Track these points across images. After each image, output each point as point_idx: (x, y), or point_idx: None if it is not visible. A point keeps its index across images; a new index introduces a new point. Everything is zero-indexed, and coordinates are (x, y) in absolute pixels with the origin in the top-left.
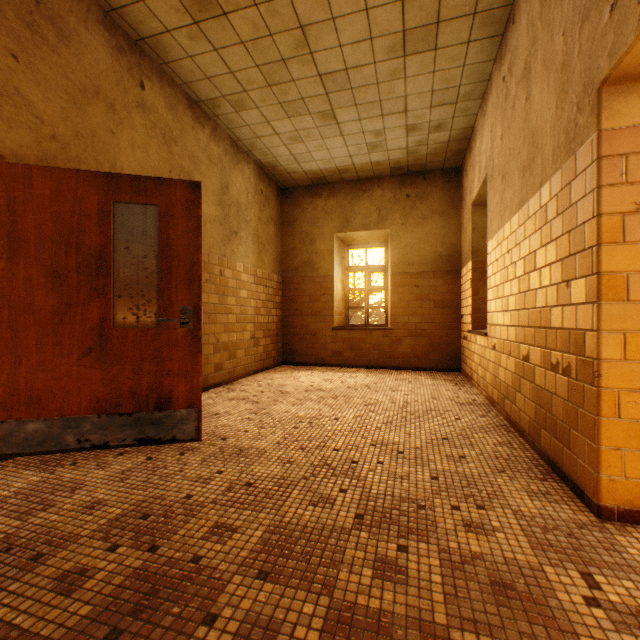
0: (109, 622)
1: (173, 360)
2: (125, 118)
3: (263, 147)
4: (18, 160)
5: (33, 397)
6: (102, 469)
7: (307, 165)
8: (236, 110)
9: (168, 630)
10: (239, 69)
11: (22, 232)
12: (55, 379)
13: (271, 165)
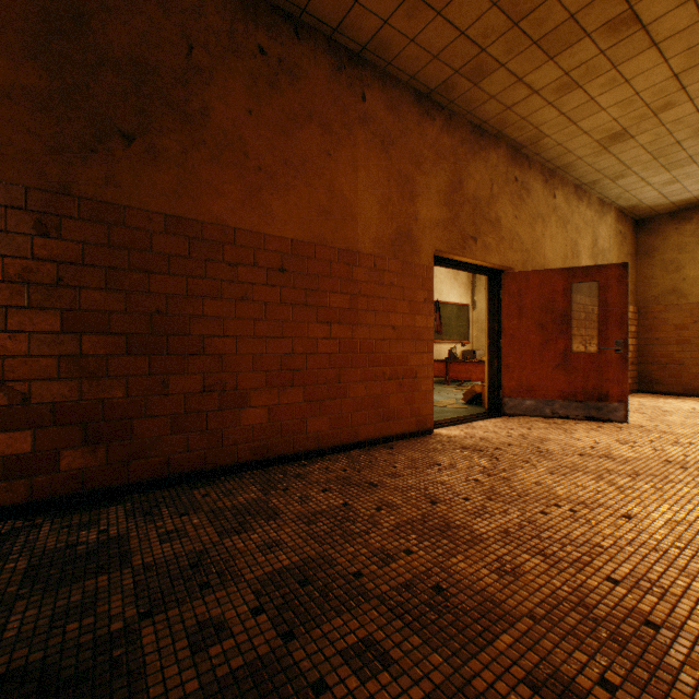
0: (660, 459)
1: (608, 372)
2: (547, 222)
3: (628, 196)
4: (516, 268)
5: (528, 387)
6: (576, 426)
7: (676, 197)
8: (612, 181)
9: (692, 465)
10: (629, 159)
11: (523, 305)
12: (539, 379)
13: (631, 206)
